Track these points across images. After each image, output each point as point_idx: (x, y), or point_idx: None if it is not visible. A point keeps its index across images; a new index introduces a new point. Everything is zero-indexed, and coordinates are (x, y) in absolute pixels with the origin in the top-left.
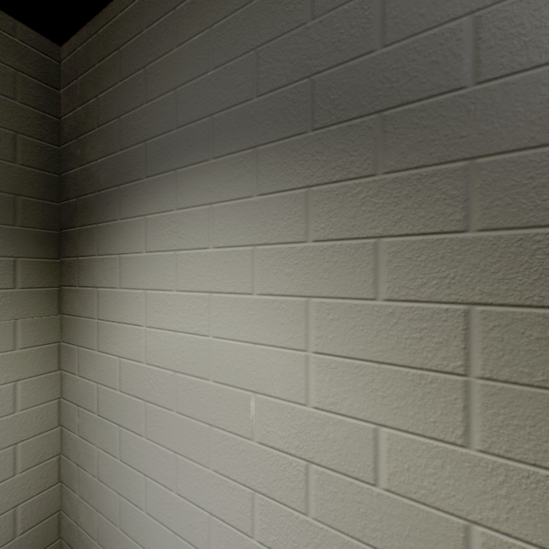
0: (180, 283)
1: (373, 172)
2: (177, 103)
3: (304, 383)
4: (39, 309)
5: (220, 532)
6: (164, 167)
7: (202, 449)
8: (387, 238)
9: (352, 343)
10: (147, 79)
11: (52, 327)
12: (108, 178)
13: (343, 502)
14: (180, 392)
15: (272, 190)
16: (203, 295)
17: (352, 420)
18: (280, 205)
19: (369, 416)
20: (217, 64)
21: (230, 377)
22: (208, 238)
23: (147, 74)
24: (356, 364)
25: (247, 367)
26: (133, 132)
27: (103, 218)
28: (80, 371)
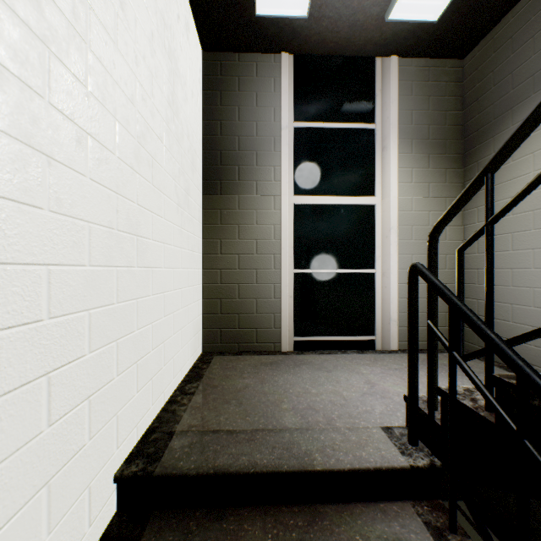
0: None
1: None
2: None
3: None
4: (453, 194)
5: None
6: None
7: None
8: None
9: None
10: (534, 42)
11: None
12: (501, 109)
13: None
14: None
15: None
16: None
17: None
18: None
19: None
20: None
21: None
22: None
23: (534, 40)
24: None
25: None
26: (522, 76)
27: (497, 132)
28: (478, 220)
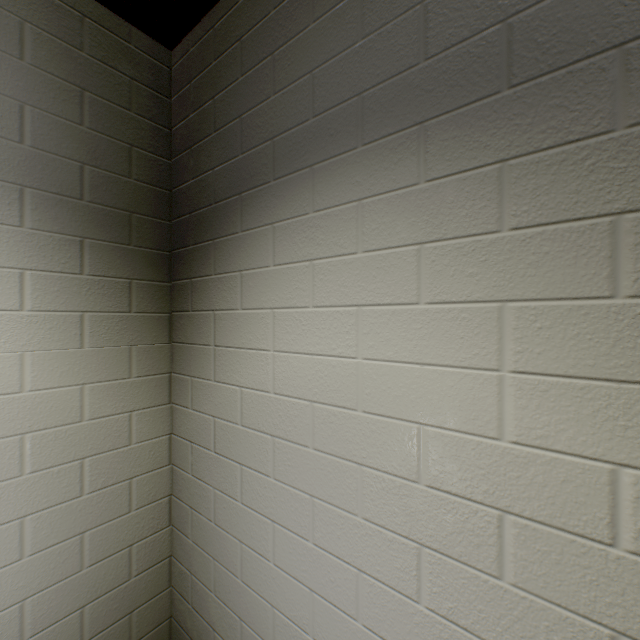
0: (318, 298)
1: (609, 128)
2: (314, 87)
3: (496, 412)
4: (151, 336)
5: (373, 593)
6: (297, 165)
7: (348, 493)
8: (632, 213)
9: (572, 357)
10: (276, 67)
11: (163, 356)
12: (227, 187)
13: (558, 565)
14: (318, 425)
15: (447, 173)
16: (349, 310)
17: (572, 459)
18: (460, 189)
19: (601, 453)
20: (368, 32)
21: (386, 407)
22: (356, 242)
23: (276, 61)
24: (580, 385)
25: (410, 394)
26: (257, 131)
27: (221, 232)
28: (193, 404)
